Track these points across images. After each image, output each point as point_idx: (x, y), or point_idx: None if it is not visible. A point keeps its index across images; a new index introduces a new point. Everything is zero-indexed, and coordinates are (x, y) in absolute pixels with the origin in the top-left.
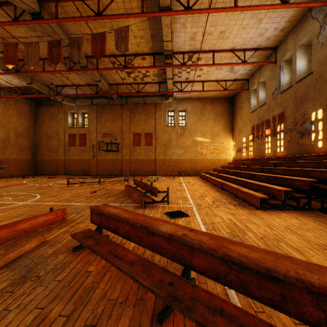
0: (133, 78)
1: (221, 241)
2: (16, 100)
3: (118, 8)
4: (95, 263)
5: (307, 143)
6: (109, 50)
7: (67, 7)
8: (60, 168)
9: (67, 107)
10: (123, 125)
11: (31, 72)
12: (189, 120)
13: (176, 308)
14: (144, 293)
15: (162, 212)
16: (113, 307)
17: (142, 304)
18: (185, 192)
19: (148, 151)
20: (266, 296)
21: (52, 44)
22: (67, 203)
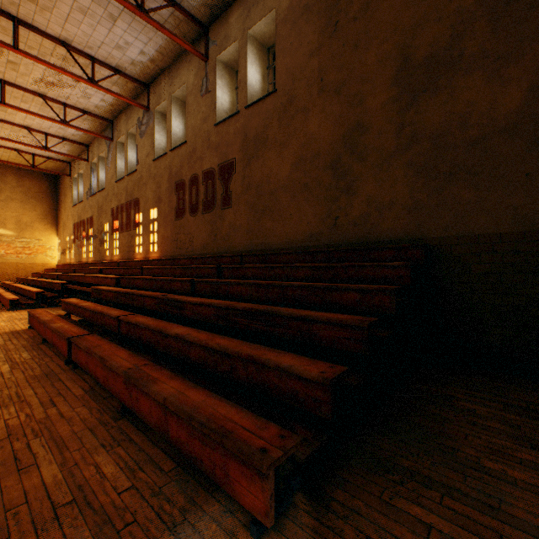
0: None
1: None
2: None
3: None
4: None
5: (104, 251)
6: None
7: None
8: None
9: None
10: None
11: None
12: None
13: None
14: None
15: None
16: None
17: None
18: None
19: None
20: None
21: None
22: None
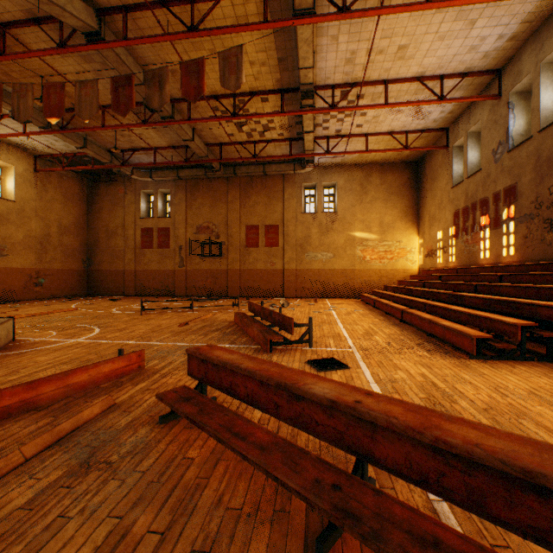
0: (246, 133)
1: (426, 416)
2: (59, 175)
3: (225, 17)
4: (198, 445)
5: None
6: (208, 88)
7: (142, 20)
8: (127, 284)
9: (139, 184)
10: (229, 213)
11: (85, 129)
12: (341, 202)
13: (350, 531)
14: (286, 500)
15: (301, 360)
16: (236, 523)
17: (285, 520)
18: (338, 326)
19: (271, 256)
20: (523, 520)
21: (118, 81)
22: (143, 342)
